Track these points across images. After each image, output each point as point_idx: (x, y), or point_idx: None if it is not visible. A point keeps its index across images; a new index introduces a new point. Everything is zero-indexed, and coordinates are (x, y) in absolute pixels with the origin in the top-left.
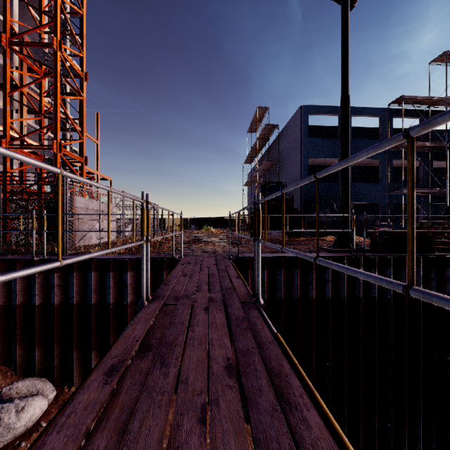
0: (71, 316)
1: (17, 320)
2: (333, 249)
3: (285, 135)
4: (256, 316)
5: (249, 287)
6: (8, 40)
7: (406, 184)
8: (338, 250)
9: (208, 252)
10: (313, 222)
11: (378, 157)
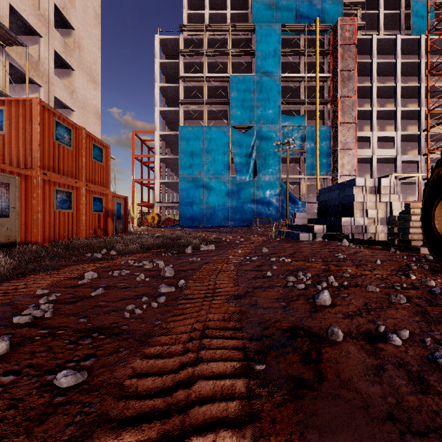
0: None
1: None
2: None
3: None
4: None
5: None
6: (428, 150)
7: None
8: None
9: None
10: None
11: None
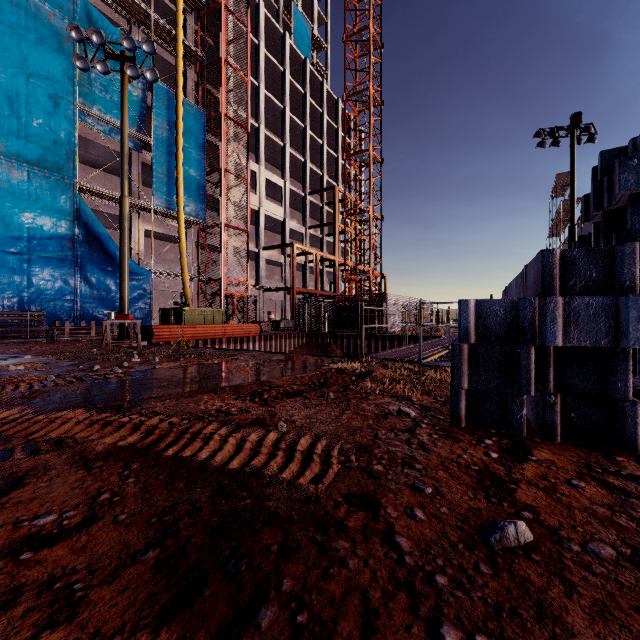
0: None
1: None
2: None
3: None
4: None
5: None
6: (346, 214)
7: None
8: None
9: None
10: None
11: None
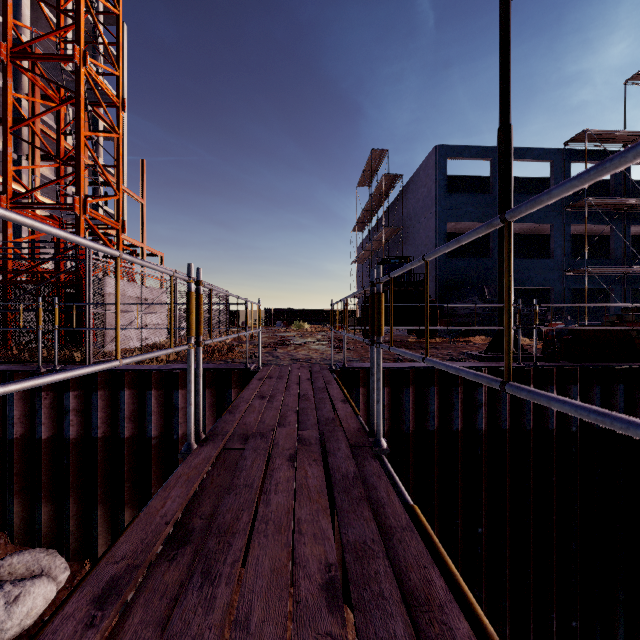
0: (94, 456)
1: (14, 462)
2: (488, 357)
3: (412, 189)
4: (377, 471)
5: (362, 413)
6: (9, 51)
7: (590, 260)
8: (495, 358)
9: (299, 359)
10: (453, 316)
11: (549, 221)
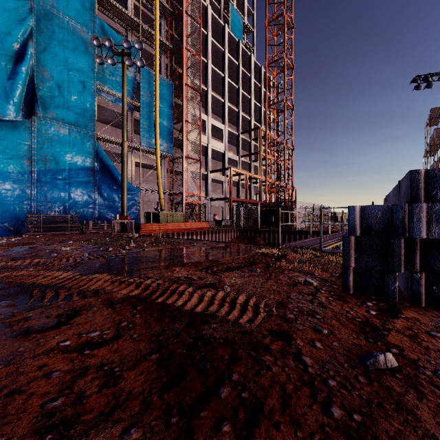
0: None
1: None
2: None
3: None
4: None
5: None
6: (267, 146)
7: None
8: None
9: None
10: None
11: None
